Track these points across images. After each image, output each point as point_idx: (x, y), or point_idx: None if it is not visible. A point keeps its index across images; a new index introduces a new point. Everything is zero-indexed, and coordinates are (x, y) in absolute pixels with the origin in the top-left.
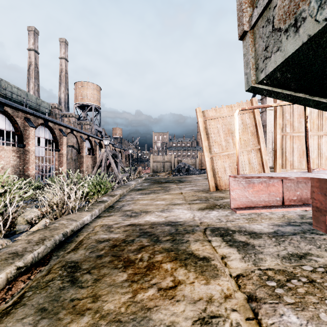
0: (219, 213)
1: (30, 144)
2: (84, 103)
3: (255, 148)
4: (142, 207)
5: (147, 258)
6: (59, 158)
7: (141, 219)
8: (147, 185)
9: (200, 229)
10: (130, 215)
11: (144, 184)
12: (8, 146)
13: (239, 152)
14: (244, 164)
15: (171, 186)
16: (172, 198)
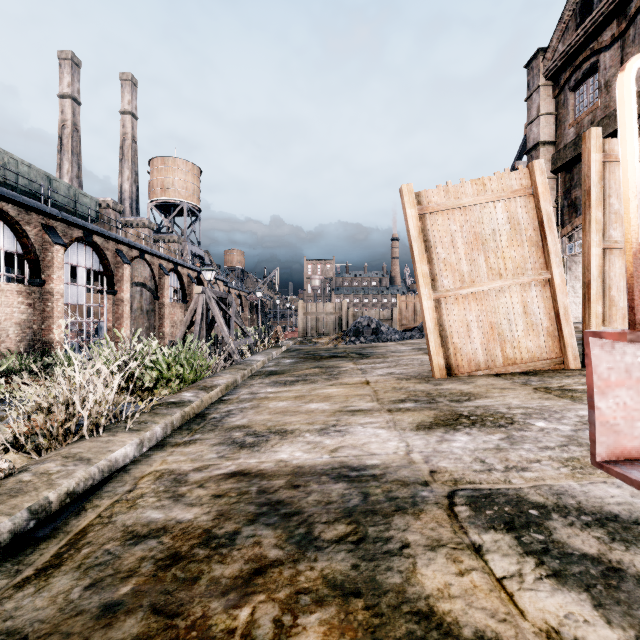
0: (476, 440)
1: (55, 280)
2: (168, 200)
3: (540, 278)
4: (274, 418)
5: (271, 630)
6: (114, 308)
7: (266, 455)
8: (291, 364)
9: (435, 497)
10: (240, 443)
11: (283, 360)
12: (9, 284)
13: (502, 286)
14: (513, 316)
15: (342, 365)
16: (346, 395)
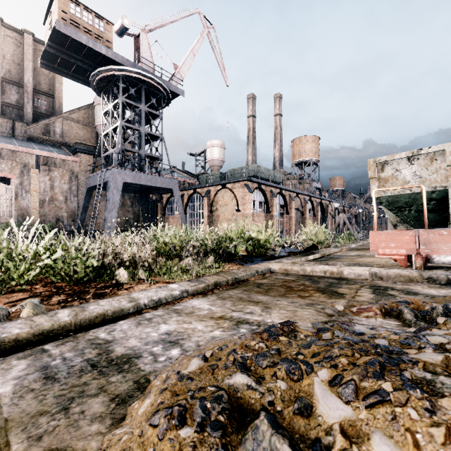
0: None
1: (274, 211)
2: (302, 160)
3: None
4: None
5: None
6: (288, 221)
7: None
8: None
9: None
10: None
11: None
12: (262, 213)
13: None
14: None
15: None
16: None
